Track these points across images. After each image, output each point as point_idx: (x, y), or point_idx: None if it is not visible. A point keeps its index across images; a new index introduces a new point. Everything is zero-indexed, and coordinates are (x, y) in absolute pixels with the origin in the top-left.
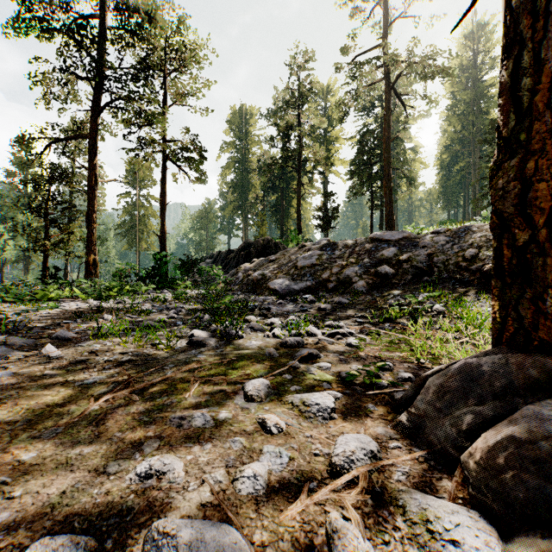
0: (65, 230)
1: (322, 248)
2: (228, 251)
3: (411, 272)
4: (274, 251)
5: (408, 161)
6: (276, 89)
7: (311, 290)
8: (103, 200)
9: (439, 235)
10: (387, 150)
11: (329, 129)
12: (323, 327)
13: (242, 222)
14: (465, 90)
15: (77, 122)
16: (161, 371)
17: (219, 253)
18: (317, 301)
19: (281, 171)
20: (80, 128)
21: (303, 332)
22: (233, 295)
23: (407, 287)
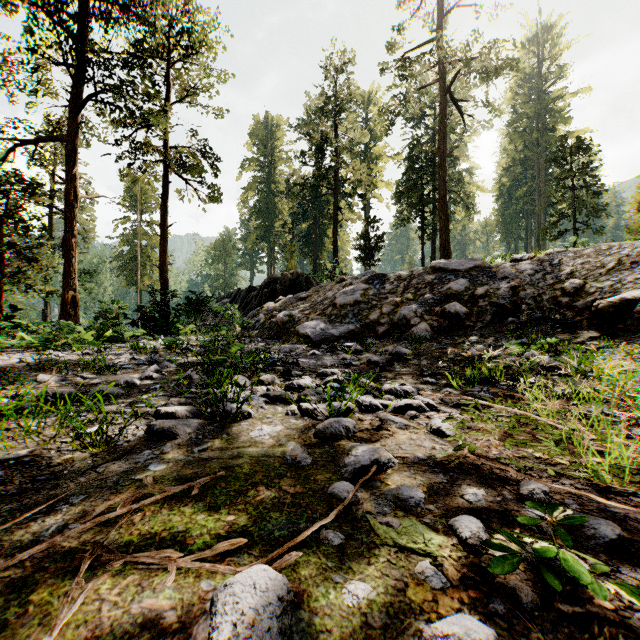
0: (28, 257)
1: (367, 281)
2: (248, 288)
3: (490, 311)
4: (306, 288)
5: (464, 183)
6: (308, 94)
7: (355, 335)
8: (95, 225)
9: (522, 262)
10: (443, 166)
11: (371, 145)
12: (384, 395)
13: (267, 255)
14: (528, 102)
15: (51, 120)
16: (38, 522)
17: (238, 291)
18: (365, 351)
19: (314, 193)
20: (56, 128)
21: (352, 405)
22: (250, 342)
23: (487, 331)
